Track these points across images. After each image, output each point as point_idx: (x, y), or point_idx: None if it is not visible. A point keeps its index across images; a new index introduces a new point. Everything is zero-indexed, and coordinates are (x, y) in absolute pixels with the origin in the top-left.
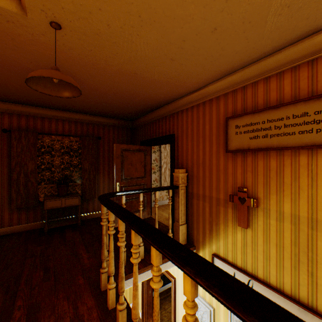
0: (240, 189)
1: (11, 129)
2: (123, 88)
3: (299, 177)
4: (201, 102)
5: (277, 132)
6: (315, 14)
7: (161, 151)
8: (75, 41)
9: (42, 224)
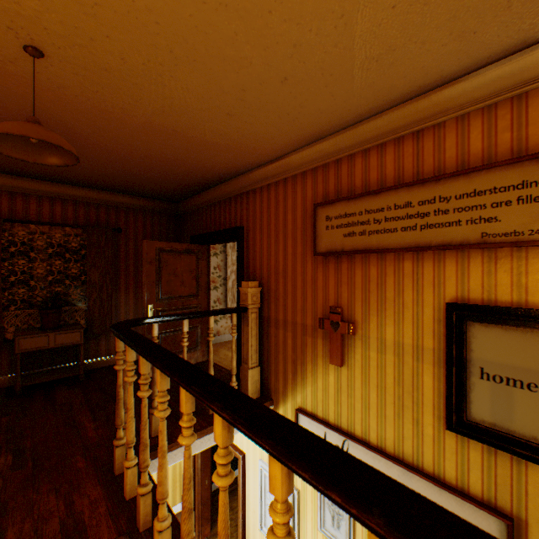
0: (333, 309)
1: None
2: (157, 151)
3: (403, 291)
4: (281, 179)
5: (377, 227)
6: (413, 73)
7: (227, 253)
8: (68, 76)
9: (11, 380)
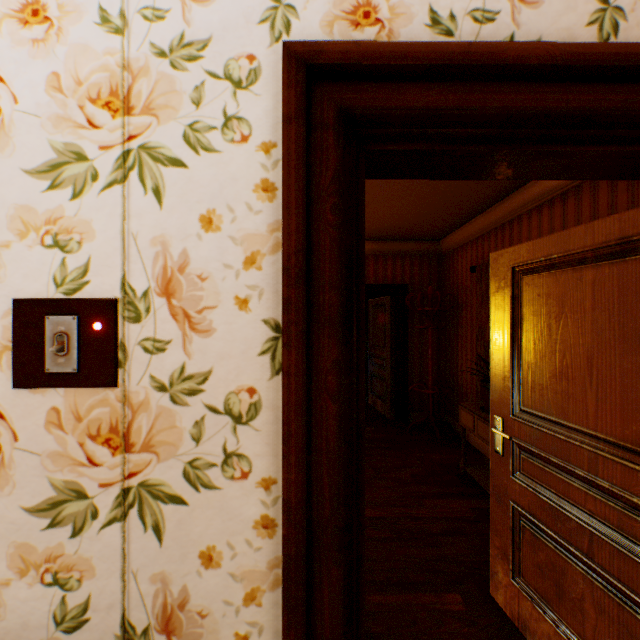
0: None
1: (482, 263)
2: None
3: None
4: None
5: None
6: None
7: None
8: None
9: None
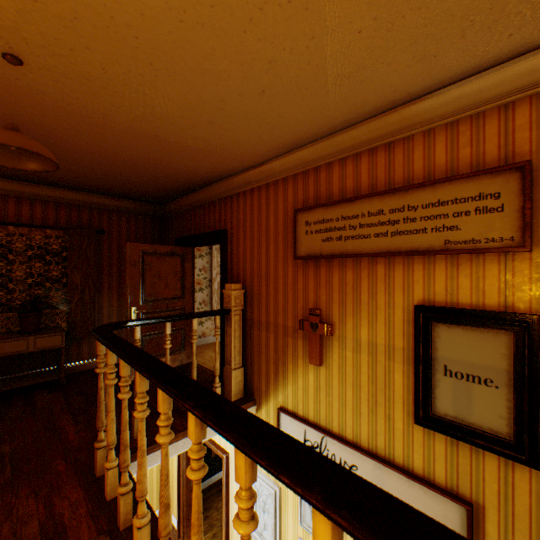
0: (312, 311)
1: None
2: (139, 155)
3: (376, 294)
4: (264, 184)
5: (352, 233)
6: (382, 90)
7: (212, 254)
8: (48, 82)
9: None
